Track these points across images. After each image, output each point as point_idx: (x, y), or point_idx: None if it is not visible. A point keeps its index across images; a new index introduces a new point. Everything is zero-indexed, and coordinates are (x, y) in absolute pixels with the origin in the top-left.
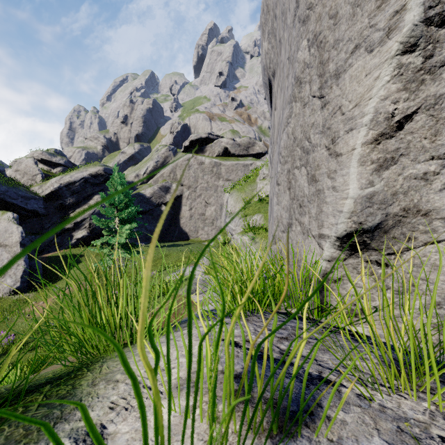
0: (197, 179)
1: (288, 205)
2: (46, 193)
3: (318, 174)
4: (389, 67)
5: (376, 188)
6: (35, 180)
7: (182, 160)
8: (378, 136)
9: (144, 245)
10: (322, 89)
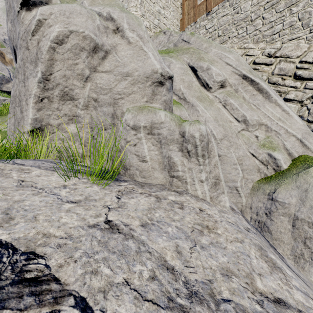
0: None
1: (14, 123)
2: None
3: (23, 110)
4: (36, 85)
5: (37, 116)
6: None
7: None
8: (36, 102)
9: None
10: (24, 80)
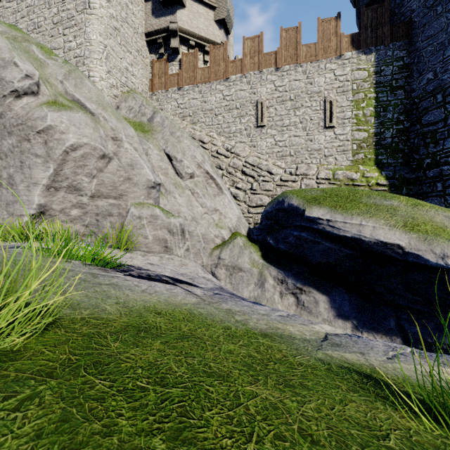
0: None
1: None
2: None
3: (20, 194)
4: (47, 178)
5: (43, 202)
6: None
7: None
8: (44, 190)
9: None
10: (22, 167)
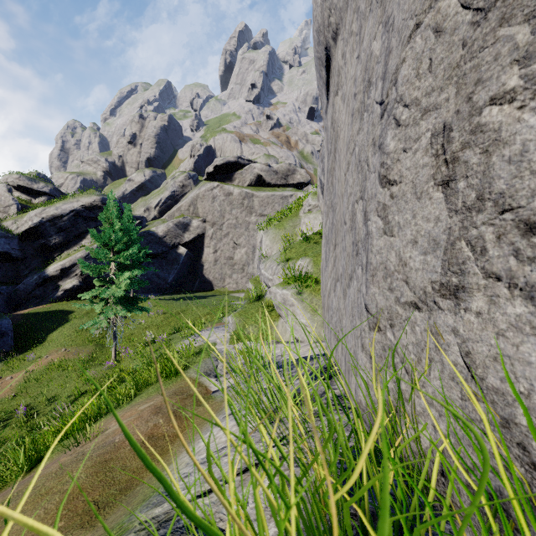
0: (224, 214)
1: (443, 231)
2: (22, 230)
3: None
4: None
5: None
6: (7, 212)
7: (204, 190)
8: None
9: (154, 298)
10: None
